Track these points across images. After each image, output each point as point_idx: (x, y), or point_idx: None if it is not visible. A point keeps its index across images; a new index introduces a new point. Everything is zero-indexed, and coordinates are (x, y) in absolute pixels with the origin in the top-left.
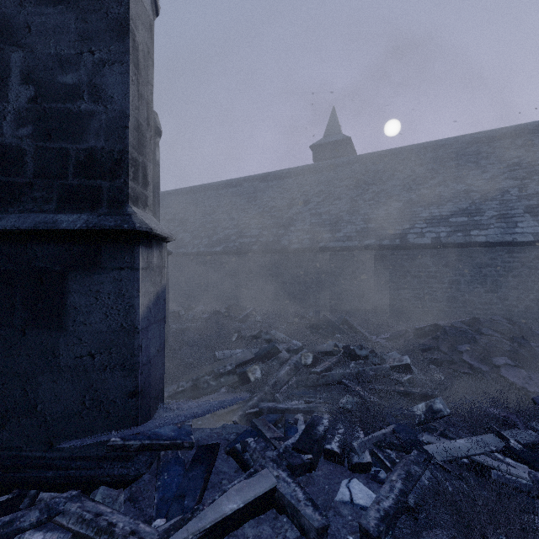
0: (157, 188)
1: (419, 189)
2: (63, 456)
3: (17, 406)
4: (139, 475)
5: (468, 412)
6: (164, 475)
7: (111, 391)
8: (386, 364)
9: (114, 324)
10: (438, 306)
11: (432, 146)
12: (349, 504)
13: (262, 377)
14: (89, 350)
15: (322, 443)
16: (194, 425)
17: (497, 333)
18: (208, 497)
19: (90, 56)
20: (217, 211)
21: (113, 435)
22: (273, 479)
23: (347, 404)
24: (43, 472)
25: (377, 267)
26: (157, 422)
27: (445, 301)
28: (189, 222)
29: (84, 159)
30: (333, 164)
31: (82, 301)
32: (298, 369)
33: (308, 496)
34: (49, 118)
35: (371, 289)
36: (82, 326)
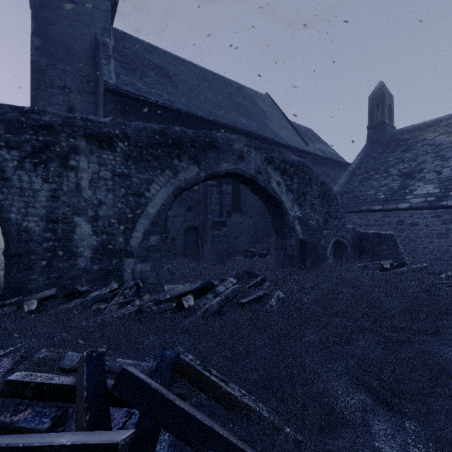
0: None
1: None
2: None
3: None
4: None
5: None
6: None
7: None
8: None
9: None
10: None
11: None
12: None
13: None
14: None
15: None
16: None
17: None
18: None
19: None
20: None
21: None
22: None
23: None
24: None
25: None
26: None
27: None
28: None
29: None
30: None
31: None
32: None
33: None
34: None
35: None
36: None
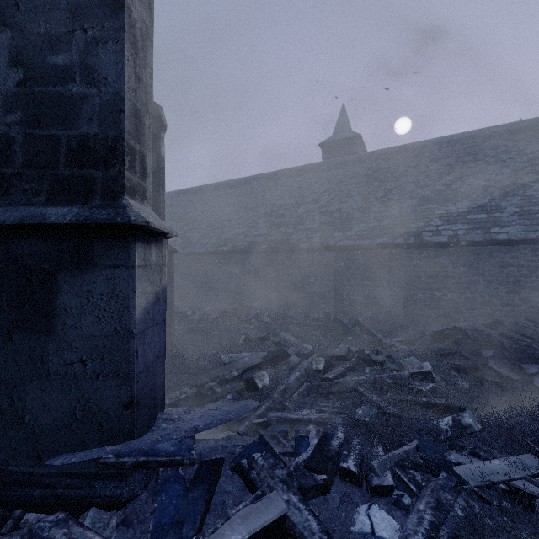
0: (162, 184)
1: (434, 185)
2: (52, 473)
3: (3, 416)
4: (133, 496)
5: (500, 427)
6: (162, 495)
7: (104, 401)
8: (405, 370)
9: (107, 328)
10: (455, 307)
11: (447, 141)
12: (370, 536)
13: (270, 383)
14: (80, 356)
15: (336, 460)
16: (197, 436)
17: (525, 338)
18: (210, 522)
19: (82, 34)
20: (225, 211)
21: (104, 452)
22: (282, 504)
23: (364, 416)
24: (29, 491)
25: (390, 266)
26: (154, 437)
27: (462, 302)
28: (197, 222)
29: (76, 147)
30: (343, 161)
31: (72, 302)
32: (309, 375)
33: (323, 527)
34: (38, 103)
35: (384, 289)
36: (72, 329)
